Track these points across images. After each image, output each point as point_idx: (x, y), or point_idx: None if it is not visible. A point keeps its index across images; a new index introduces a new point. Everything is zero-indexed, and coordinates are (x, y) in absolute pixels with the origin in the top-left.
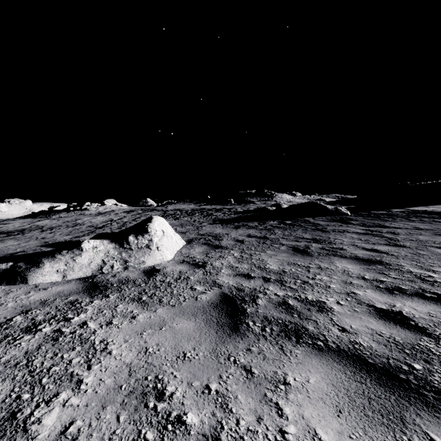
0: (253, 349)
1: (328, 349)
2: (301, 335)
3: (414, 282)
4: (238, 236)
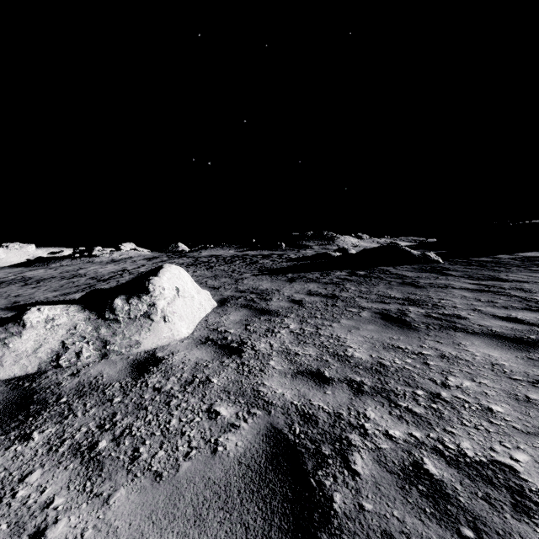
0: None
1: None
2: None
3: None
4: (294, 293)
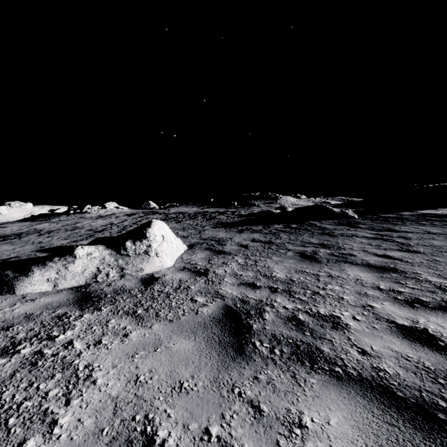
0: (261, 377)
1: (348, 377)
2: (315, 358)
3: (435, 293)
4: (242, 240)
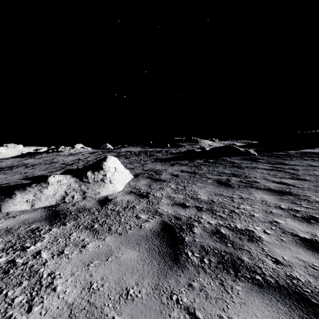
0: (194, 285)
1: (267, 284)
2: (238, 267)
3: None
4: (174, 171)
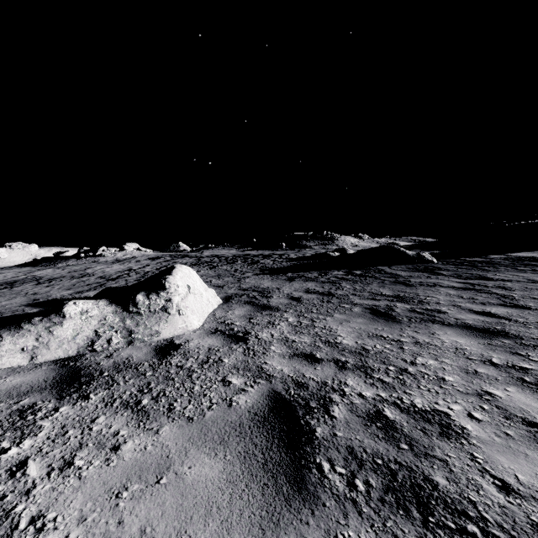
0: None
1: None
2: (427, 501)
3: None
4: (293, 291)
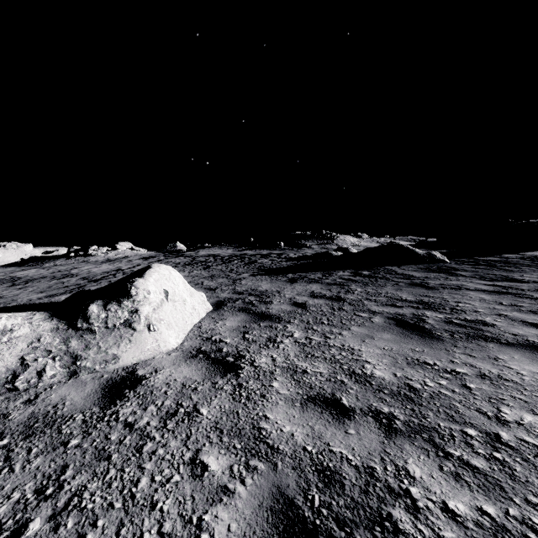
0: None
1: None
2: None
3: None
4: (296, 295)
